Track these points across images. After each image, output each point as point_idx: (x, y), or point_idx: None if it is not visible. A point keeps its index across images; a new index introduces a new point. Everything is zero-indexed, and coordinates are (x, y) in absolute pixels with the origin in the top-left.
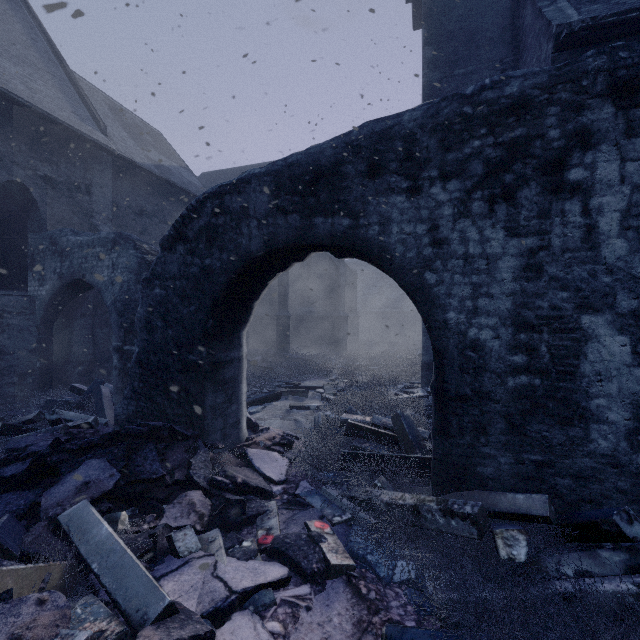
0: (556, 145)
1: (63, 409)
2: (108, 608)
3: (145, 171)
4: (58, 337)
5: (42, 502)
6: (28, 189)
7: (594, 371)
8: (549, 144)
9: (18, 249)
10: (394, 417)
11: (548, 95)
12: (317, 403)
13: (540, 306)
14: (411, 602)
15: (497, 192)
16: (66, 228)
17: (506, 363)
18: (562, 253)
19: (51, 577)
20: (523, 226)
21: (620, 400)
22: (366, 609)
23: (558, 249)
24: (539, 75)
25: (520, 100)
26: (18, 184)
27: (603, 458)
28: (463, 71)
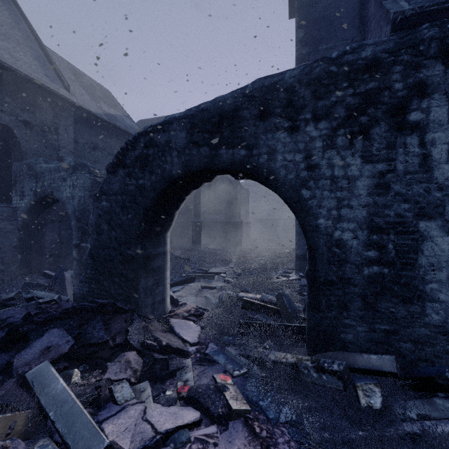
0: (400, 94)
1: (36, 289)
2: (61, 448)
3: (98, 118)
4: (34, 237)
5: (14, 362)
6: (12, 130)
7: (429, 263)
8: (395, 94)
9: (5, 173)
10: (277, 295)
11: (394, 57)
12: (221, 284)
13: (388, 214)
14: (293, 439)
15: (355, 130)
16: (40, 158)
17: (362, 257)
18: (404, 175)
19: (16, 424)
20: (375, 155)
21: (448, 285)
22: (259, 445)
23: (401, 172)
24: (387, 43)
25: (373, 61)
26: (4, 126)
27: (435, 328)
28: (325, 47)
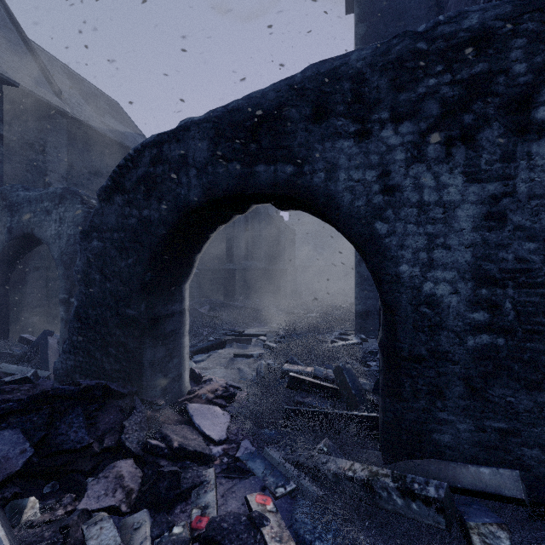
0: (522, 81)
1: (6, 362)
2: None
3: (100, 134)
4: (10, 289)
5: None
6: None
7: None
8: (514, 80)
9: None
10: (336, 370)
11: (513, 26)
12: (260, 351)
13: (504, 258)
14: None
15: (455, 134)
16: (17, 184)
17: (465, 321)
18: (528, 200)
19: None
20: (484, 170)
21: None
22: None
23: (524, 195)
24: (501, 6)
25: (481, 32)
26: None
27: None
28: None
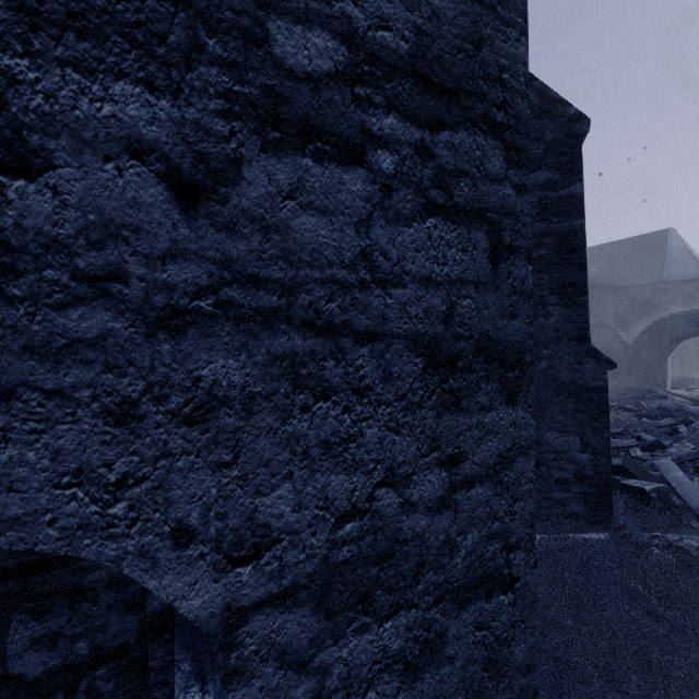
0: None
1: None
2: None
3: None
4: None
5: None
6: None
7: None
8: None
9: None
10: None
11: None
12: None
13: None
14: None
15: None
16: None
17: None
18: None
19: None
20: None
21: None
22: None
23: None
24: None
25: None
26: None
27: None
28: None
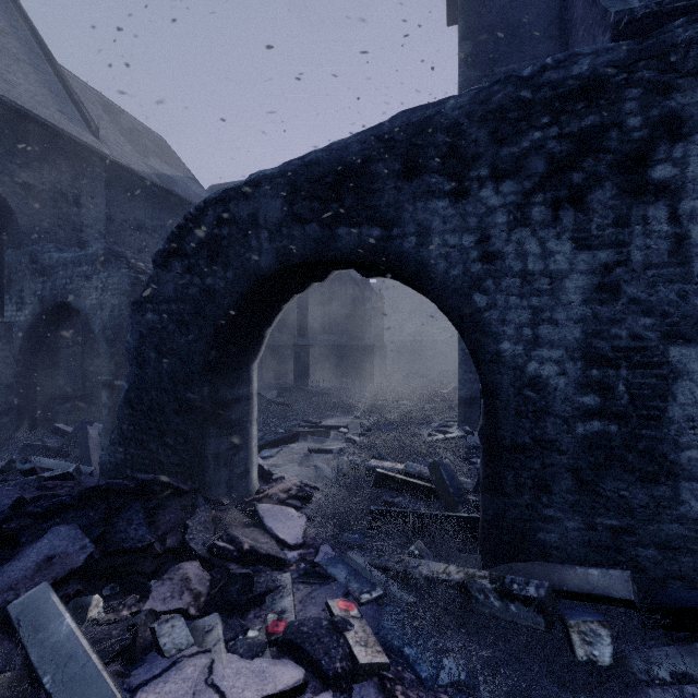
0: (637, 136)
1: (41, 455)
2: None
3: (144, 180)
4: (40, 370)
5: None
6: (4, 198)
7: (685, 416)
8: (628, 135)
9: None
10: (431, 465)
11: (627, 74)
12: (340, 445)
13: (617, 335)
14: None
15: (563, 195)
16: (49, 243)
17: (574, 405)
18: (644, 270)
19: None
20: (595, 236)
21: None
22: None
23: (639, 265)
24: (615, 50)
25: (592, 81)
26: None
27: (697, 524)
28: (505, 69)
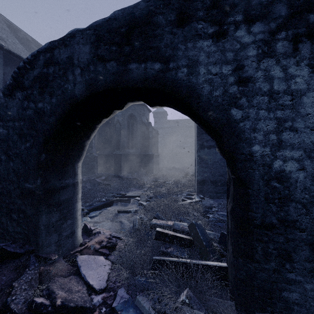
0: None
1: None
2: None
3: None
4: None
5: None
6: None
7: None
8: None
9: None
10: (190, 225)
11: None
12: (135, 208)
13: None
14: None
15: (301, 31)
16: None
17: (311, 193)
18: None
19: None
20: None
21: None
22: None
23: None
24: None
25: None
26: None
27: None
28: None
